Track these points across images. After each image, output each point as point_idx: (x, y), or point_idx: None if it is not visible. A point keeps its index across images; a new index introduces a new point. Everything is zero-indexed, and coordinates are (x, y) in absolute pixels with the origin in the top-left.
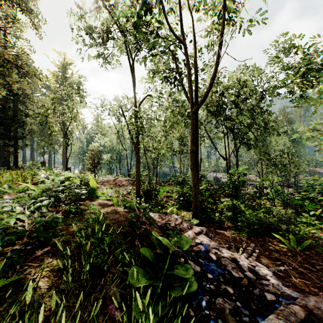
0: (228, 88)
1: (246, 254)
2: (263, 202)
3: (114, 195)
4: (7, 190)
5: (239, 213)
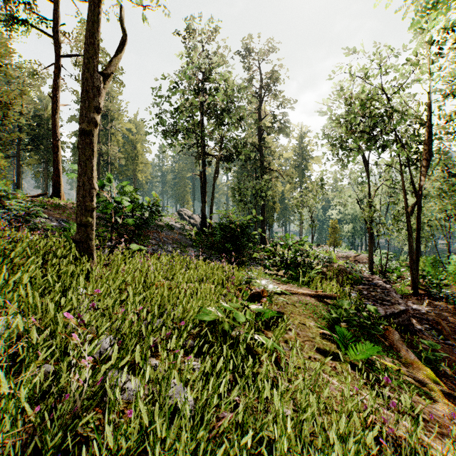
0: None
1: (427, 306)
2: None
3: None
4: None
5: None
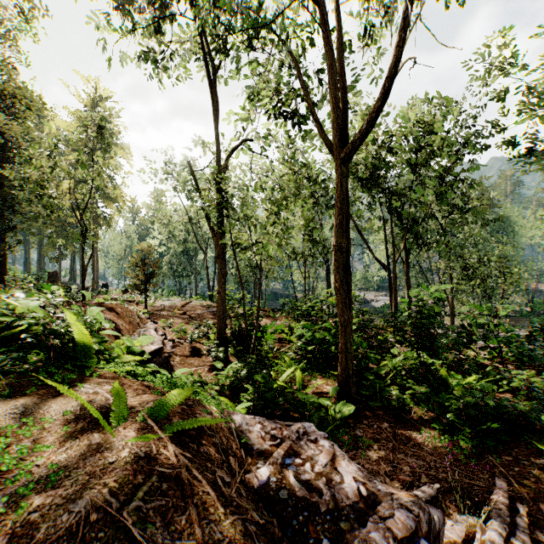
0: (393, 135)
1: (501, 524)
2: (470, 352)
3: (170, 344)
4: None
5: (436, 382)
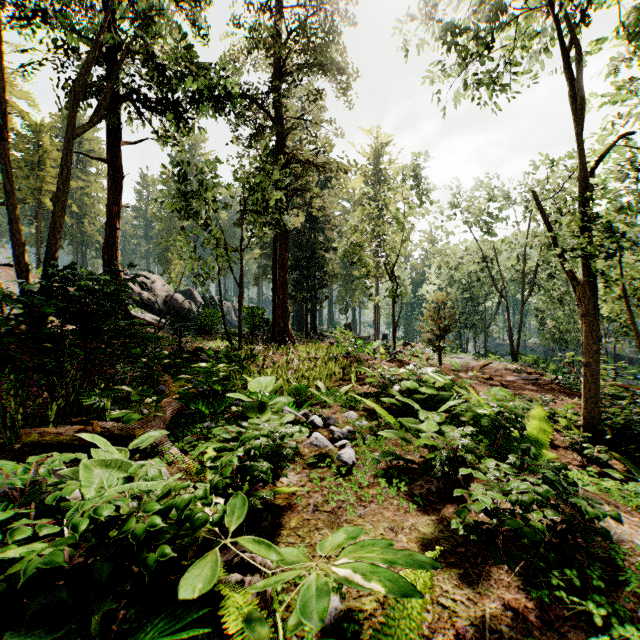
0: None
1: None
2: None
3: None
4: (325, 399)
5: None
